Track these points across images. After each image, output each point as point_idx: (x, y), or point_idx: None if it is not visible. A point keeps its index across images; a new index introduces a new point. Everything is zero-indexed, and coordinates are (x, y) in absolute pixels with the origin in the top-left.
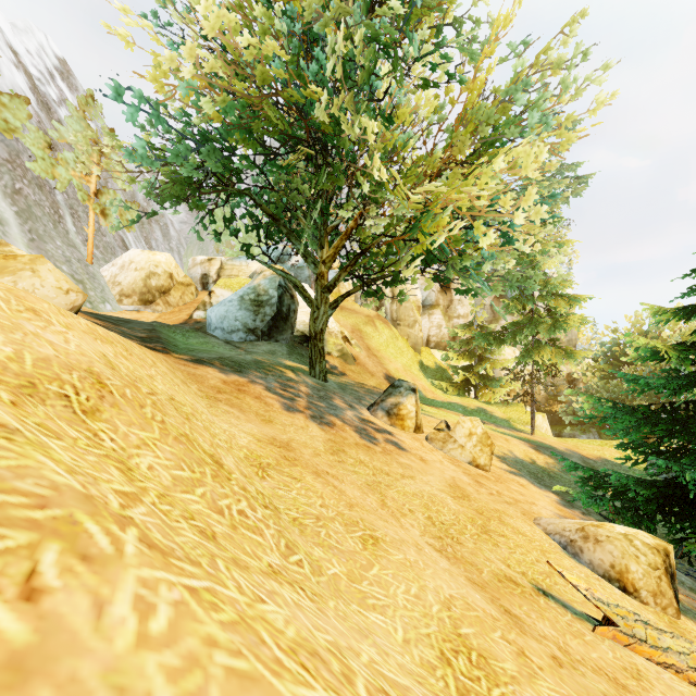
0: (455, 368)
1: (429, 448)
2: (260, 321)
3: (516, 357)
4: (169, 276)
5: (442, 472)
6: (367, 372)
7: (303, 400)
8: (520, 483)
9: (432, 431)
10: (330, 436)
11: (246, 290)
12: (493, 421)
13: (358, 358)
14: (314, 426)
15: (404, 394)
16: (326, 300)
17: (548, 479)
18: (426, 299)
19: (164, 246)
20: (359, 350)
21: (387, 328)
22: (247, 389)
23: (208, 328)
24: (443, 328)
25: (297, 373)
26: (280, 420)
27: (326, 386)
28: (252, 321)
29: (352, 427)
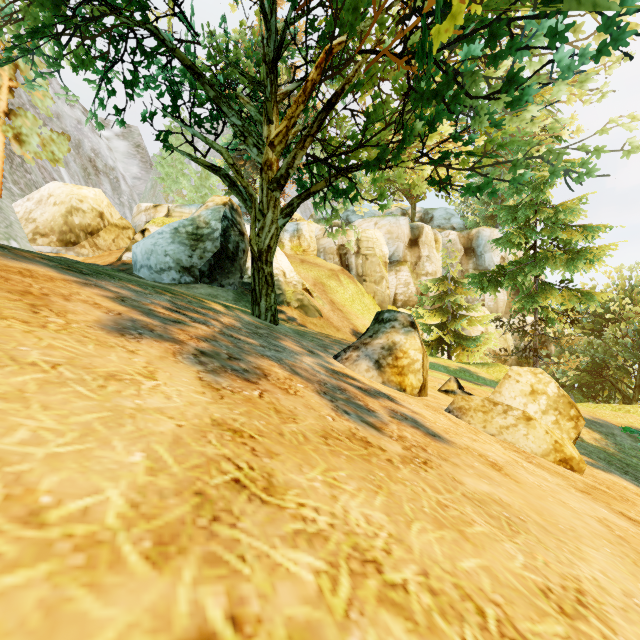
0: (426, 326)
1: (465, 427)
2: (198, 258)
3: (518, 302)
4: (98, 215)
5: (568, 507)
6: (331, 326)
7: (208, 328)
8: (631, 490)
9: (438, 393)
10: (227, 410)
11: (182, 222)
12: (483, 382)
13: (321, 311)
14: (182, 376)
15: (400, 331)
16: (276, 203)
17: (632, 470)
18: (393, 254)
19: (114, 200)
20: (322, 303)
21: (352, 284)
22: (21, 279)
23: (134, 269)
24: (410, 286)
25: (231, 309)
26: (2, 343)
27: (275, 327)
28: (188, 257)
29: (313, 384)
